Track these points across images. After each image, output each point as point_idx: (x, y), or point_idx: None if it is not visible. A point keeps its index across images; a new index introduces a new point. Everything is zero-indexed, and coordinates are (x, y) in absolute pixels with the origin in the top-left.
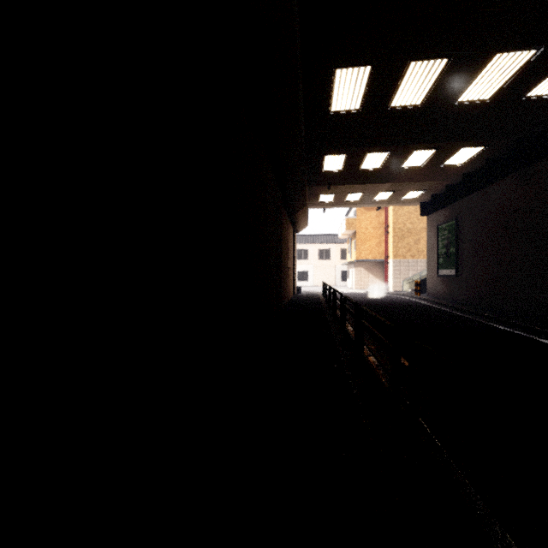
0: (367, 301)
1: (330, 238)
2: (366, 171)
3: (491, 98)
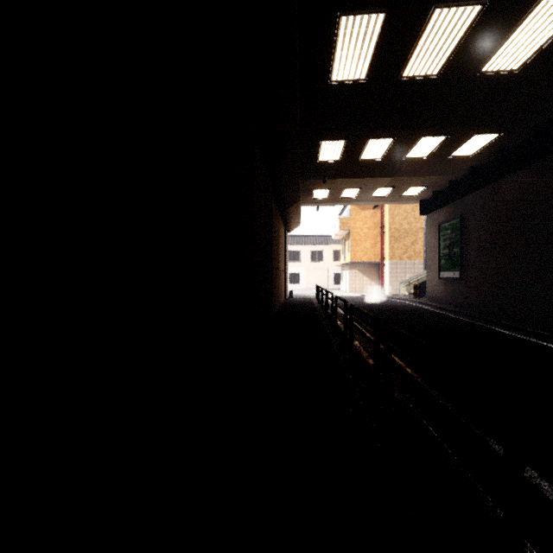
0: (365, 306)
1: (322, 239)
2: (366, 162)
3: (520, 68)
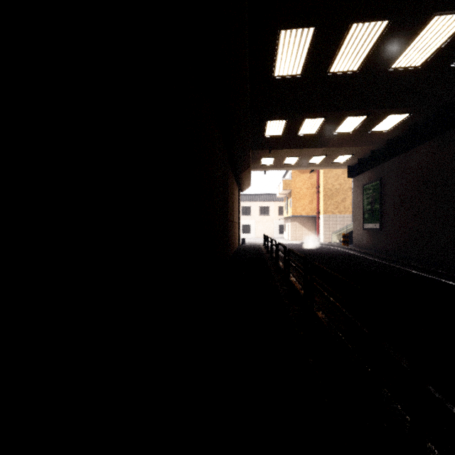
0: (303, 251)
1: (269, 197)
2: (303, 136)
3: (422, 65)
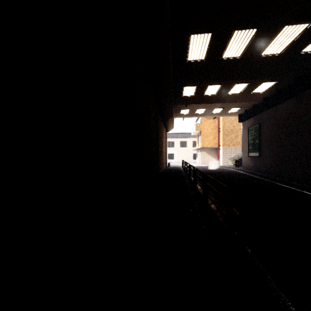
0: (208, 171)
1: (186, 135)
2: (208, 96)
3: (281, 53)
